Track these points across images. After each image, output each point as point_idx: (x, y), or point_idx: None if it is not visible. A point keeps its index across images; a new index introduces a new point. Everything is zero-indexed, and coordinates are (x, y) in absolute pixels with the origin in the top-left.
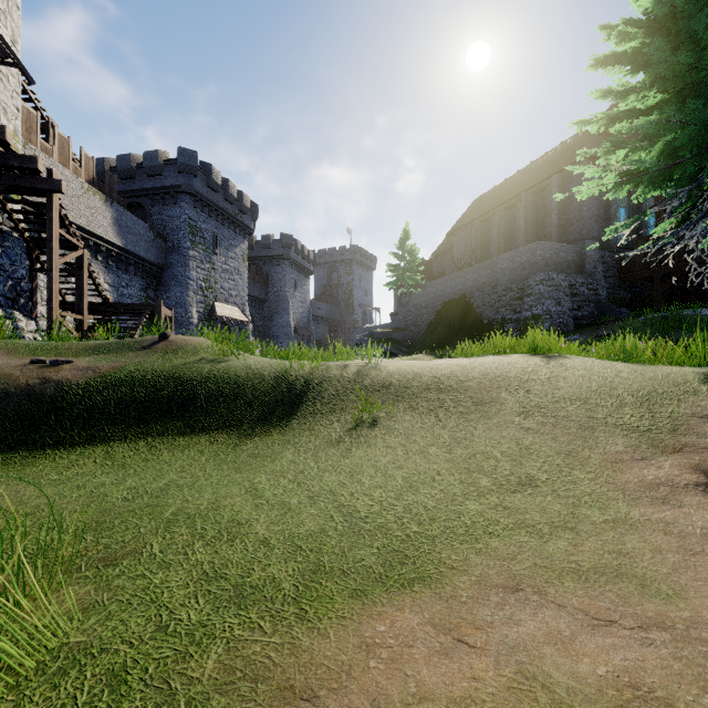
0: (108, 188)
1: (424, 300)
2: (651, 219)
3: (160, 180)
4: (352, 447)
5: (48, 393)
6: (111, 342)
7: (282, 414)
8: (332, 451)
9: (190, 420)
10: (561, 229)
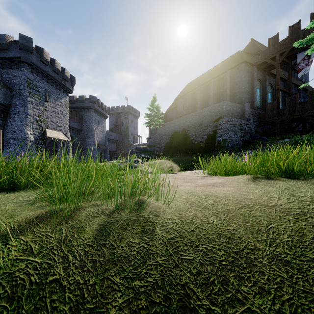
0: None
1: (164, 131)
2: (269, 96)
3: (7, 53)
4: None
5: None
6: None
7: None
8: None
9: None
10: (231, 97)
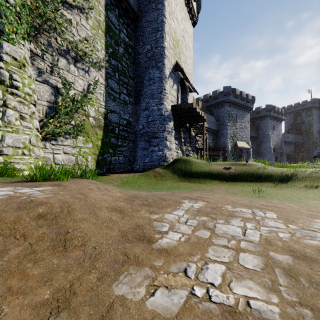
0: (204, 109)
1: None
2: None
3: (217, 100)
4: (307, 190)
5: (231, 173)
6: (234, 163)
7: (285, 182)
8: (301, 190)
9: (261, 181)
10: None
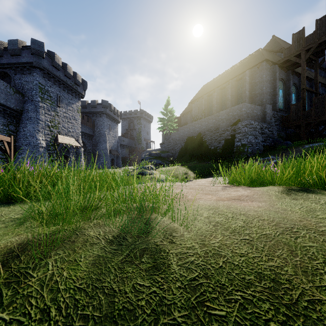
0: None
1: (178, 136)
2: (293, 96)
3: (19, 58)
4: None
5: None
6: None
7: None
8: None
9: None
10: (251, 99)
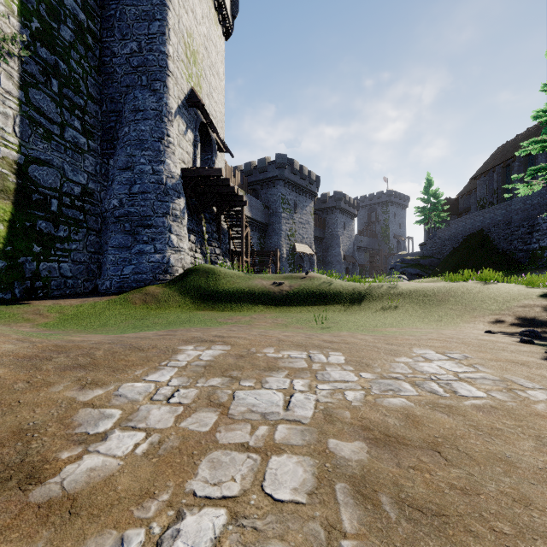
0: (245, 186)
1: (447, 234)
2: None
3: (266, 174)
4: (384, 313)
5: (284, 292)
6: (288, 275)
7: (358, 302)
8: (377, 313)
9: (327, 303)
10: None
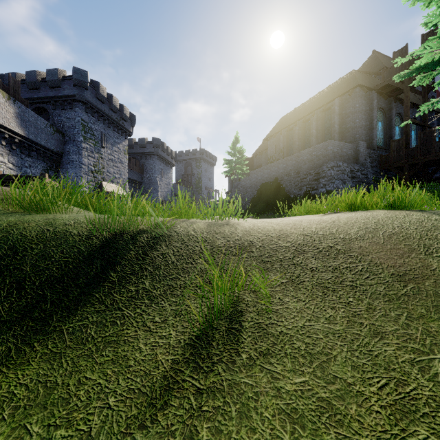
0: (13, 90)
1: (249, 182)
2: (396, 130)
3: (60, 91)
4: (200, 420)
5: None
6: None
7: (77, 302)
8: None
9: None
10: (341, 135)
